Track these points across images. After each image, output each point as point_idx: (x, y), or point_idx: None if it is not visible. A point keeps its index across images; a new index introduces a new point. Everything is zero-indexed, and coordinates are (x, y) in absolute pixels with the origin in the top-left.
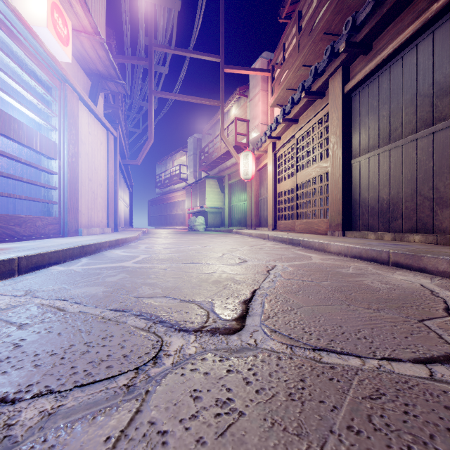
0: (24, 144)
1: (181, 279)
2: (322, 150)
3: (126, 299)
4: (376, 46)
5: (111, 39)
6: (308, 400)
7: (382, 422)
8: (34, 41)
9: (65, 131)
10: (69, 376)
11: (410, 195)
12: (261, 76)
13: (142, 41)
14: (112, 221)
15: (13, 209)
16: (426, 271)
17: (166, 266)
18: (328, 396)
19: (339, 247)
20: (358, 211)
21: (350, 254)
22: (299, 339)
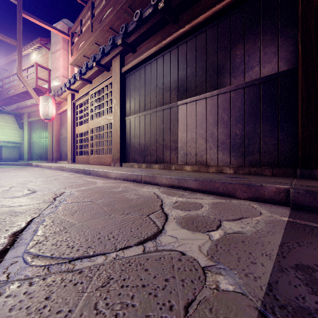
0: None
1: None
2: (108, 107)
3: None
4: (138, 51)
5: None
6: (45, 317)
7: (104, 304)
8: None
9: None
10: None
11: (154, 142)
12: (62, 37)
13: None
14: None
15: None
16: (158, 185)
17: None
18: (68, 302)
19: (116, 174)
20: (129, 150)
21: (122, 178)
22: (60, 256)
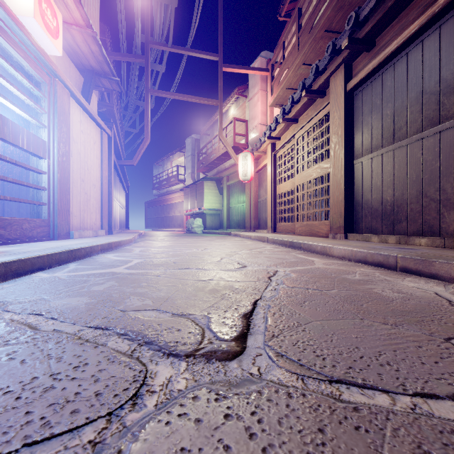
0: (9, 141)
1: (174, 288)
2: (323, 150)
3: (111, 313)
4: (379, 43)
5: (106, 36)
6: None
7: None
8: (20, 32)
9: (54, 128)
10: (20, 427)
11: (415, 196)
12: (260, 76)
13: (138, 38)
14: (106, 223)
15: (1, 210)
16: (438, 278)
17: (160, 272)
18: None
19: (343, 251)
20: (361, 213)
21: (354, 259)
22: (311, 367)
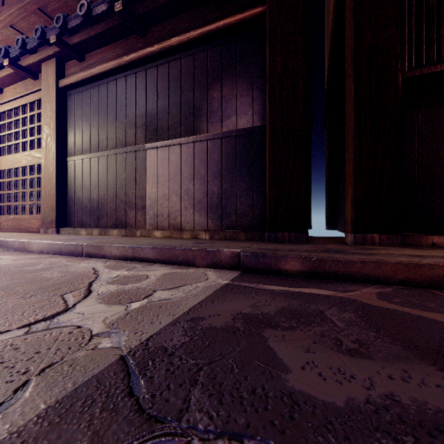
0: None
1: None
2: (35, 137)
3: None
4: (88, 60)
5: None
6: None
7: None
8: None
9: None
10: None
11: (112, 197)
12: None
13: None
14: None
15: None
16: (106, 257)
17: None
18: None
19: (42, 245)
20: (74, 208)
21: (52, 251)
22: None
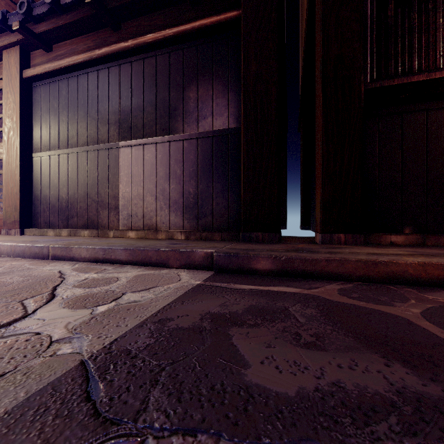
0: None
1: None
2: None
3: None
4: (56, 51)
5: None
6: None
7: None
8: None
9: None
10: None
11: (83, 196)
12: None
13: None
14: None
15: None
16: (75, 259)
17: None
18: None
19: (2, 247)
20: (40, 208)
21: (14, 254)
22: None
